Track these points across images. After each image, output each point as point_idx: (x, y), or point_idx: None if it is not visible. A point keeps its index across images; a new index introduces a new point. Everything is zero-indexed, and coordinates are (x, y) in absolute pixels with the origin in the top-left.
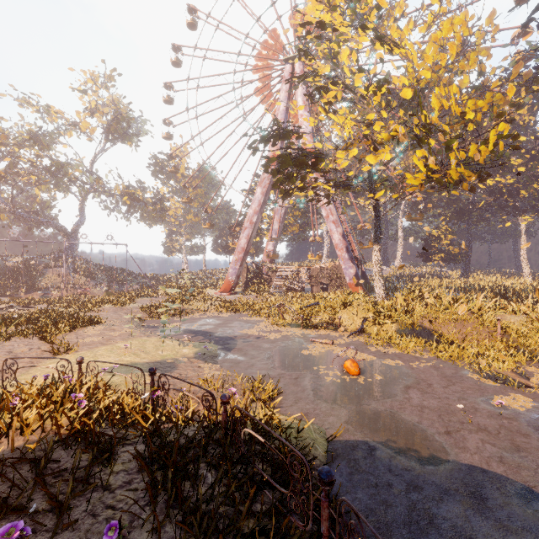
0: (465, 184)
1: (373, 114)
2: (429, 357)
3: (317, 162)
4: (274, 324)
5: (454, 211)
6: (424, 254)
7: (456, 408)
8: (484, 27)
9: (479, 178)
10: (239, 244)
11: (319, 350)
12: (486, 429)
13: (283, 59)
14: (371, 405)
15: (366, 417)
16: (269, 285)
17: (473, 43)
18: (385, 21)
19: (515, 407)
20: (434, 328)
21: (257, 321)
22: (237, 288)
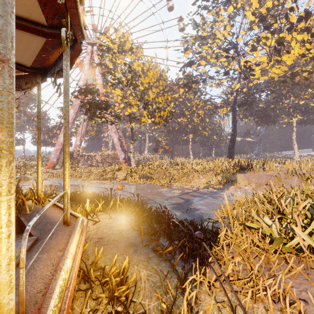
0: (161, 124)
1: (130, 91)
2: (147, 184)
3: (106, 108)
4: (85, 180)
5: (167, 130)
6: (156, 149)
7: (148, 192)
8: (165, 72)
9: (166, 122)
10: (59, 140)
11: (108, 186)
12: (153, 194)
13: (87, 42)
14: (125, 194)
15: (123, 196)
16: (78, 164)
17: (163, 75)
18: (134, 56)
19: (163, 190)
20: (150, 175)
21: (75, 180)
22: (57, 166)
